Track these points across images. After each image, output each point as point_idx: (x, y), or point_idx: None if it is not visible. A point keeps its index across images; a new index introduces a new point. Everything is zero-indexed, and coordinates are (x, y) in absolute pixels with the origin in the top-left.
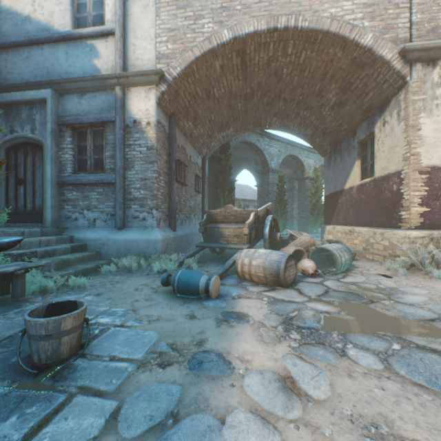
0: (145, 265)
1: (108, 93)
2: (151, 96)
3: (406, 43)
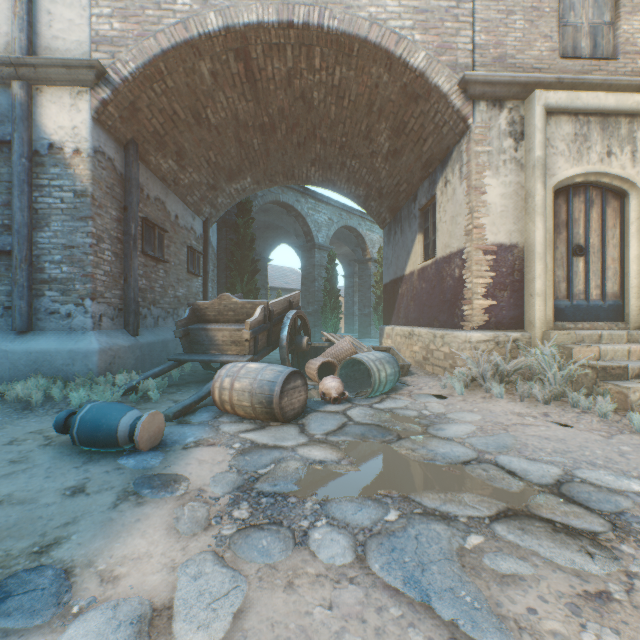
0: (60, 395)
1: None
2: (82, 106)
3: (468, 71)
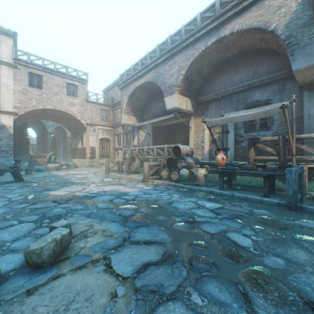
0: None
1: None
2: (11, 118)
3: (87, 121)
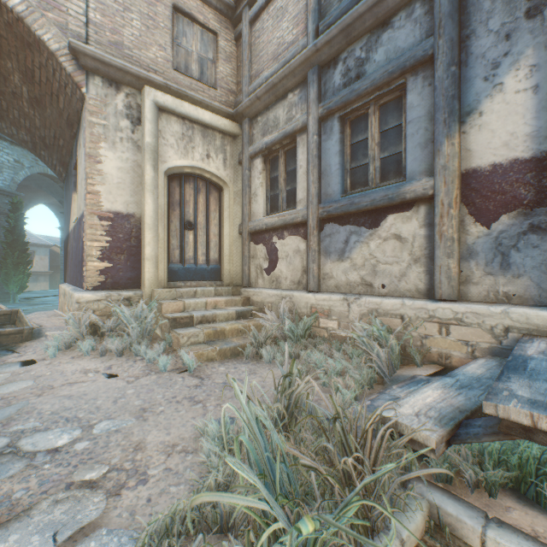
0: None
1: None
2: None
3: (82, 42)
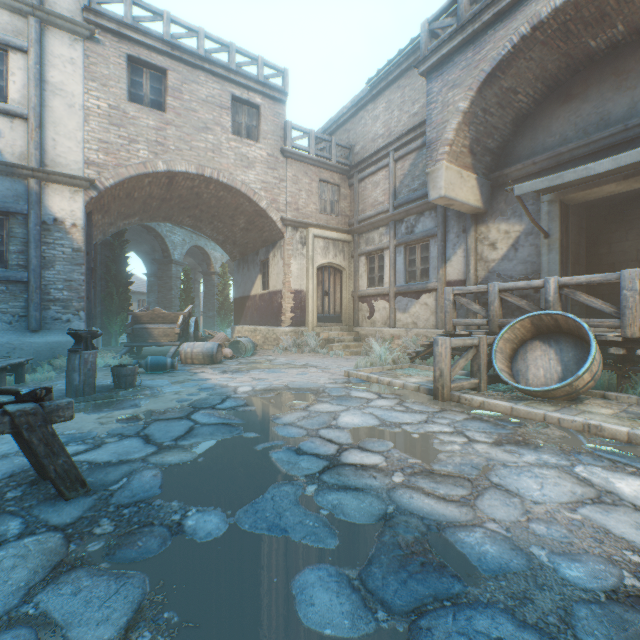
0: None
1: (15, 180)
2: (78, 199)
3: (284, 213)
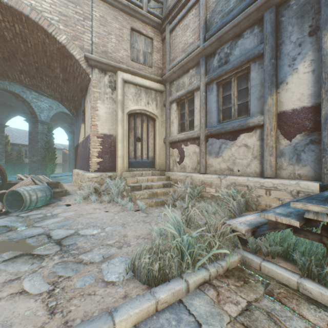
0: None
1: None
2: None
3: (90, 53)
